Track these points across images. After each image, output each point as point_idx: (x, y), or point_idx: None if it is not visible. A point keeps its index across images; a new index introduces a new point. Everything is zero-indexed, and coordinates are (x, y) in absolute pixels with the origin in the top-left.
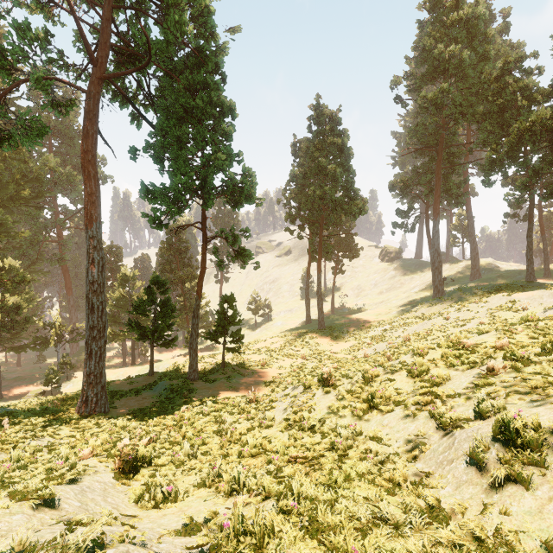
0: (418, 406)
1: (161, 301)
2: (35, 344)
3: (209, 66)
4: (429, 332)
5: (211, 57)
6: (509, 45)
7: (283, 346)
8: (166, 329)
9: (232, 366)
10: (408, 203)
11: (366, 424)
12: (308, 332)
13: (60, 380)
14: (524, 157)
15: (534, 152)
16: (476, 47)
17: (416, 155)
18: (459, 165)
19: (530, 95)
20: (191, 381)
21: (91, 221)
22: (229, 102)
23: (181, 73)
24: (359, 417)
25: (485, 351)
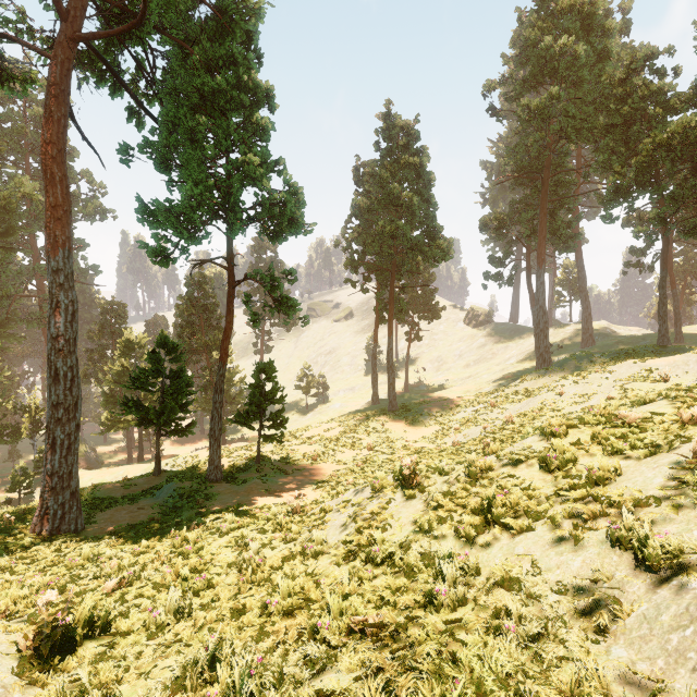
0: (577, 521)
1: (171, 371)
2: (2, 434)
3: (237, 35)
4: (538, 411)
5: (239, 21)
6: (630, 48)
7: (343, 433)
8: (177, 410)
9: (272, 461)
10: (503, 249)
11: (484, 554)
12: (376, 414)
13: (34, 484)
14: (656, 184)
15: (671, 176)
16: (593, 43)
17: (513, 185)
18: (569, 198)
19: (664, 102)
20: (211, 482)
21: (55, 247)
22: (265, 85)
23: (197, 44)
24: (468, 540)
25: (663, 427)
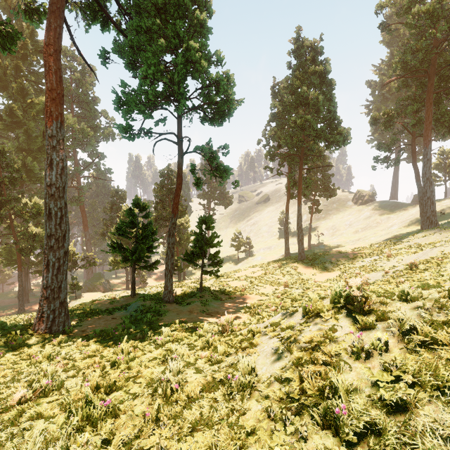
0: None
1: (143, 224)
2: None
3: None
4: (440, 259)
5: None
6: None
7: (264, 274)
8: (145, 250)
9: (211, 291)
10: (389, 139)
11: None
12: (289, 262)
13: (70, 299)
14: None
15: None
16: None
17: (399, 87)
18: None
19: None
20: (165, 303)
21: (50, 119)
22: None
23: None
24: None
25: None
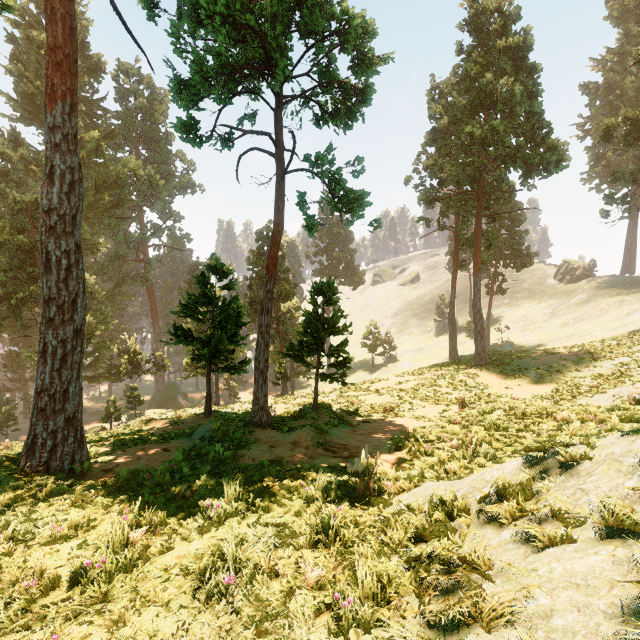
0: None
1: (224, 301)
2: (110, 373)
3: None
4: None
5: None
6: None
7: (420, 385)
8: (225, 341)
9: (333, 410)
10: (631, 165)
11: None
12: (460, 368)
13: (128, 418)
14: None
15: None
16: None
17: None
18: None
19: None
20: (254, 427)
21: (52, 98)
22: None
23: None
24: None
25: None
